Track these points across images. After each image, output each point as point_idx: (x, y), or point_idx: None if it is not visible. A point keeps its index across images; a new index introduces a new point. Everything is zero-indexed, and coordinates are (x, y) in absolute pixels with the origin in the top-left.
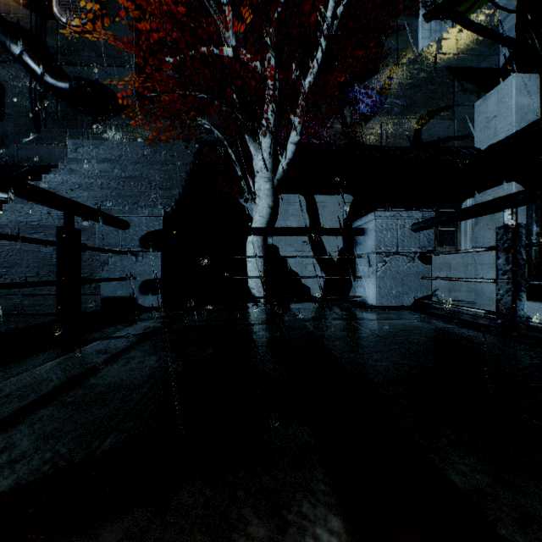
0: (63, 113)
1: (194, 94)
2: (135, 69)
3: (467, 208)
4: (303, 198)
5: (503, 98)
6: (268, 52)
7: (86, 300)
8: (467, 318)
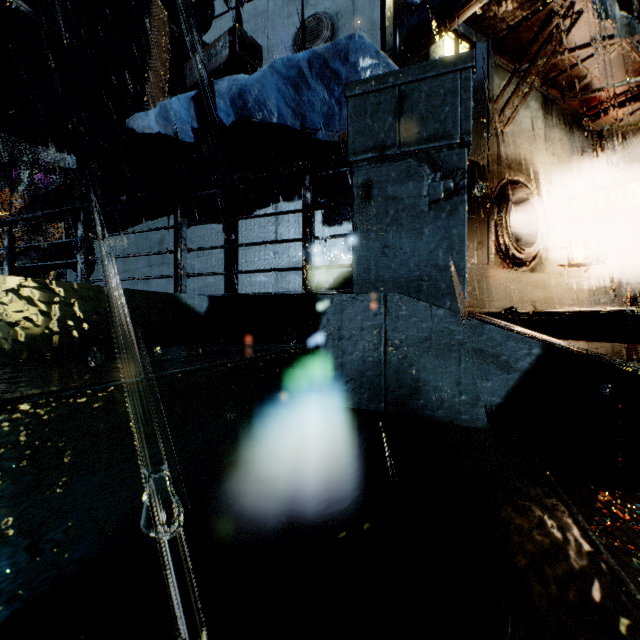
0: None
1: None
2: None
3: None
4: None
5: None
6: None
7: None
8: None
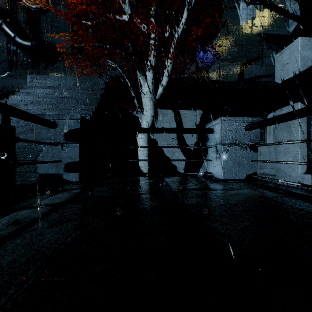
0: (27, 60)
1: (105, 46)
2: (71, 34)
3: (288, 113)
4: (172, 112)
5: (293, 52)
6: (151, 19)
7: (30, 175)
8: (287, 188)
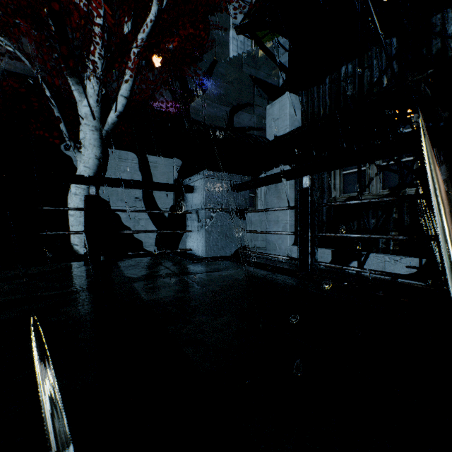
0: None
1: None
2: None
3: (276, 174)
4: (136, 156)
5: (282, 107)
6: None
7: None
8: (276, 264)
